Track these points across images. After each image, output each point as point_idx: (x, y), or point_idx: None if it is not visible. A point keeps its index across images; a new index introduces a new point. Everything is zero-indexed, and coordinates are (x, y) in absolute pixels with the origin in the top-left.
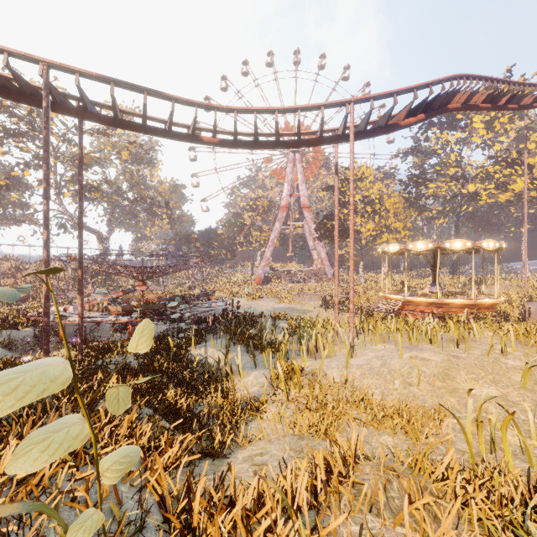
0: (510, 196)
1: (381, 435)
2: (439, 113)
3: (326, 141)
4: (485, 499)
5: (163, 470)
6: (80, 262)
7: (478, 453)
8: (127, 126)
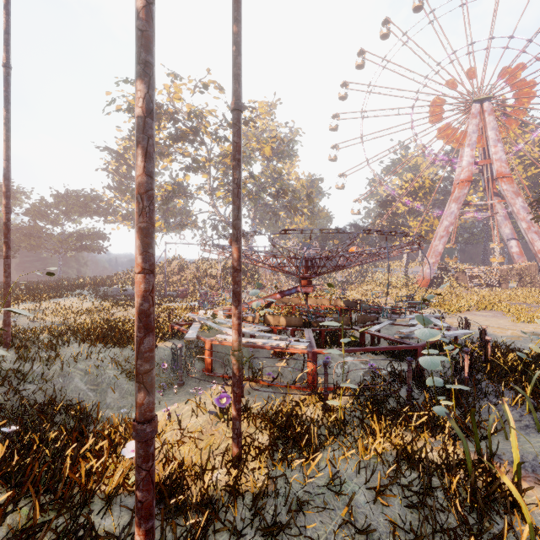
0: None
1: None
2: None
3: None
4: None
5: None
6: (234, 226)
7: None
8: None
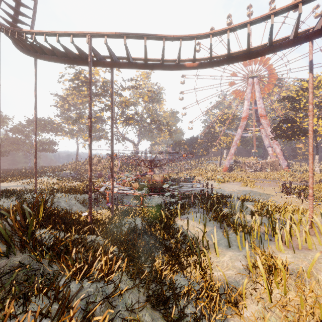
0: None
1: None
2: None
3: (301, 39)
4: None
5: None
6: (111, 157)
7: None
8: (136, 66)
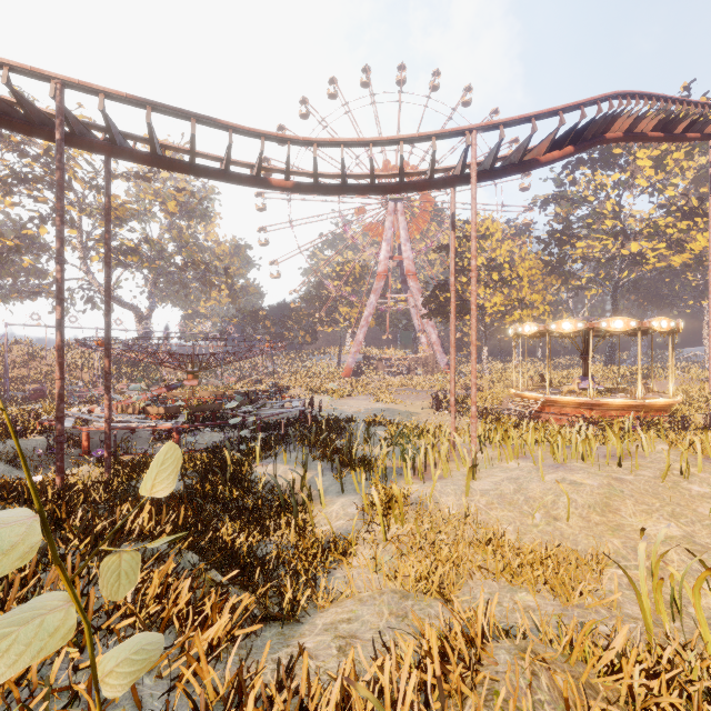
0: (688, 258)
1: (516, 591)
2: (593, 145)
3: (439, 184)
4: (677, 704)
5: (204, 655)
6: (106, 348)
7: (656, 621)
8: (170, 165)
